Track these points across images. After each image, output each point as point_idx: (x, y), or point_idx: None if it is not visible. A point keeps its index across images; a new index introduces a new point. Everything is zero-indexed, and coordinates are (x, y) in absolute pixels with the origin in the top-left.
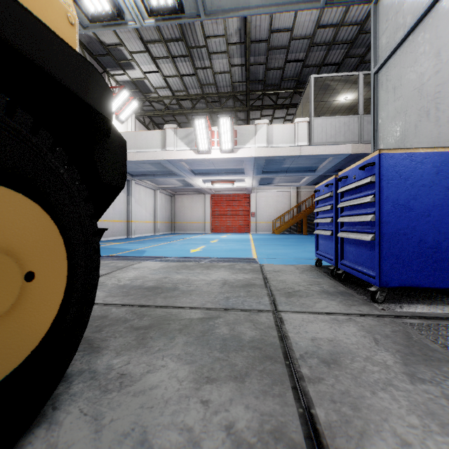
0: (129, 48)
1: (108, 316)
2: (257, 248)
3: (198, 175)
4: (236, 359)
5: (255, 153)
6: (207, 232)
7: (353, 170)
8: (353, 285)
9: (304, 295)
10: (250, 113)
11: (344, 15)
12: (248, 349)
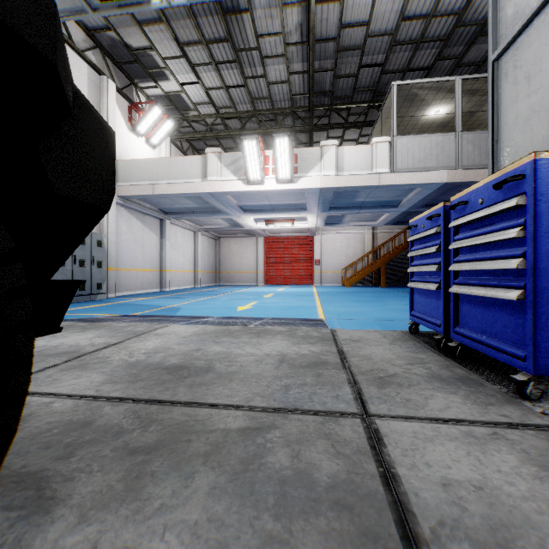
0: (161, 53)
1: (93, 423)
2: (323, 304)
3: (248, 212)
4: (306, 539)
5: (321, 184)
6: (260, 284)
7: (479, 190)
8: (475, 366)
9: (404, 382)
10: (314, 134)
11: (437, 2)
12: (326, 508)
